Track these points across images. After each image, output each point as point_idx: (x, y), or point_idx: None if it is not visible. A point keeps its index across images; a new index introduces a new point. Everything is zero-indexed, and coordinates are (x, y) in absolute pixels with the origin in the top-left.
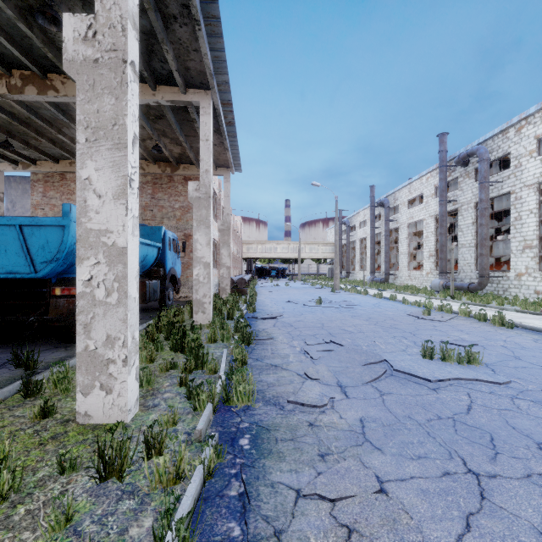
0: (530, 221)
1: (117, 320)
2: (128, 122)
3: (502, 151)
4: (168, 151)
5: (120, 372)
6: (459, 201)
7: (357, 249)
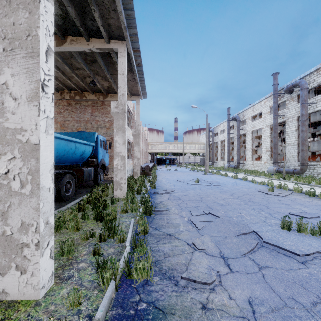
0: None
1: (30, 208)
2: (40, 33)
3: (317, 82)
4: (101, 85)
5: (33, 254)
6: (286, 116)
7: (219, 147)
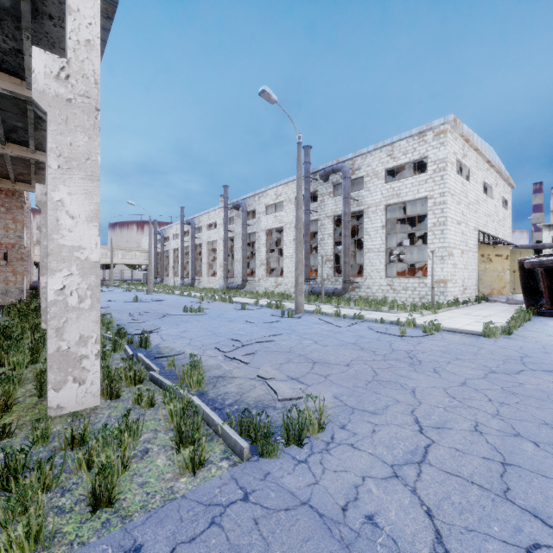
0: (263, 250)
1: None
2: None
3: (253, 207)
4: None
5: None
6: (235, 232)
7: (171, 258)
